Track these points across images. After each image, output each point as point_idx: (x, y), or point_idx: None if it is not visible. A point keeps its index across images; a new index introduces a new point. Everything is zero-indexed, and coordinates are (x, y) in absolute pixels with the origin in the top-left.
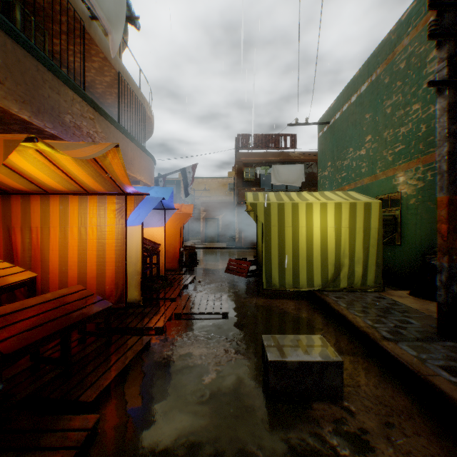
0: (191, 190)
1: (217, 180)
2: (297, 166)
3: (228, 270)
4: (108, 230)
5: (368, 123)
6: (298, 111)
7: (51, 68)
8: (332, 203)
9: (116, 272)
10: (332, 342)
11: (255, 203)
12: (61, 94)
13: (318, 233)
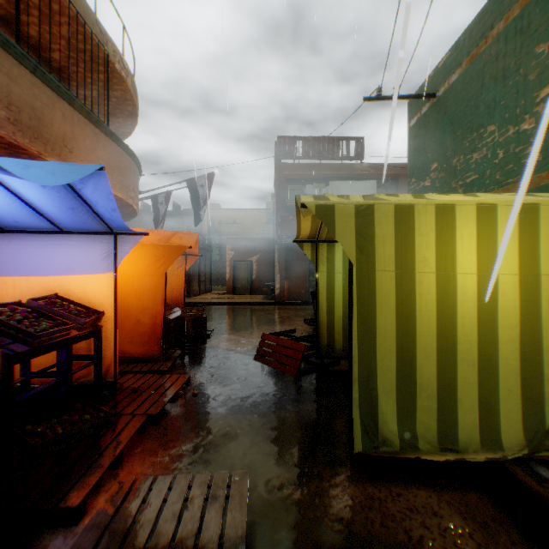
0: (203, 213)
1: (252, 212)
2: (366, 182)
3: (260, 357)
4: None
5: (546, 62)
6: (385, 68)
7: None
8: None
9: None
10: None
11: (329, 206)
12: None
13: (511, 290)
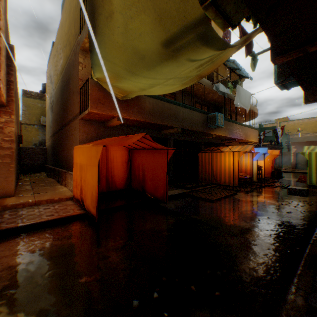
0: (279, 140)
1: (313, 119)
2: None
3: (297, 181)
4: (247, 162)
5: None
6: None
7: (231, 121)
8: None
9: (249, 172)
10: None
11: (302, 152)
12: (232, 126)
13: None
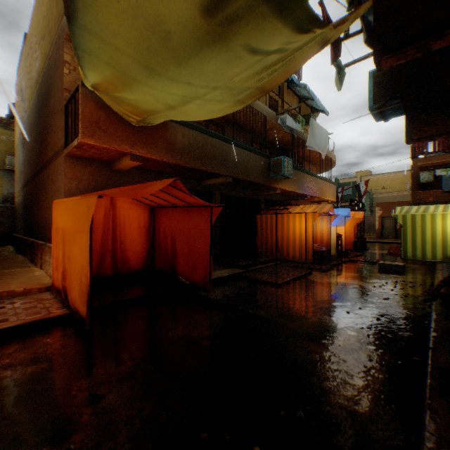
0: (363, 199)
1: (401, 173)
2: None
3: (387, 253)
4: (324, 228)
5: None
6: None
7: (302, 171)
8: (449, 213)
9: (327, 243)
10: (418, 272)
11: (395, 215)
12: (304, 178)
13: (438, 230)
